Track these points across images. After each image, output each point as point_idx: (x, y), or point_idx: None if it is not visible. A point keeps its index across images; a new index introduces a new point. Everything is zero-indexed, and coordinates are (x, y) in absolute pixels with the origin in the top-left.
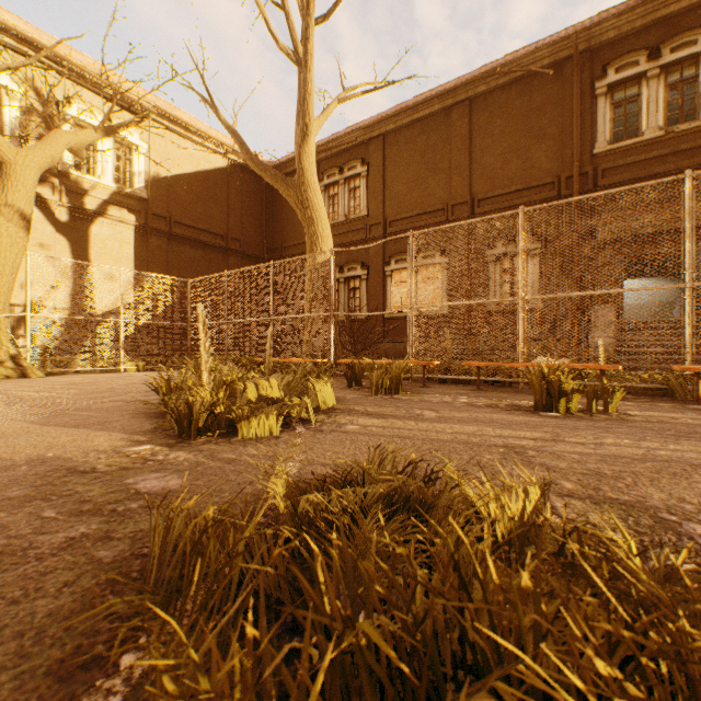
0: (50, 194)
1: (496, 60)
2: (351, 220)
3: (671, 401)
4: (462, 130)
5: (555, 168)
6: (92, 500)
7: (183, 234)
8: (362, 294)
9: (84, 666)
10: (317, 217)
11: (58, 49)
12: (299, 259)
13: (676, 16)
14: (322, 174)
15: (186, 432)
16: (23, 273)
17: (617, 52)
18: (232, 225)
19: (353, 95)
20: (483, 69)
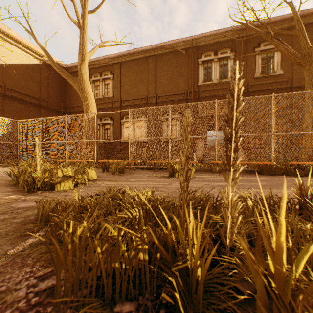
0: None
1: (166, 42)
2: (105, 98)
3: (211, 172)
4: (153, 67)
5: (186, 88)
6: (0, 211)
7: (13, 95)
8: (110, 131)
9: (25, 236)
10: (89, 97)
11: None
12: (80, 113)
13: (222, 42)
14: (91, 75)
15: (31, 189)
16: None
17: (205, 50)
18: (43, 93)
19: (106, 45)
20: (160, 44)
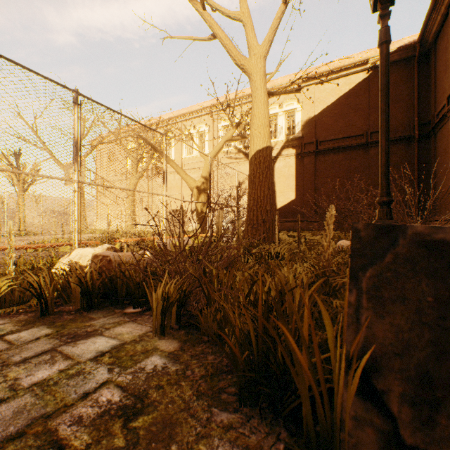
0: None
1: None
2: None
3: None
4: None
5: None
6: None
7: (326, 148)
8: None
9: None
10: (251, 124)
11: None
12: (443, 122)
13: None
14: None
15: None
16: None
17: None
18: (372, 121)
19: None
20: None
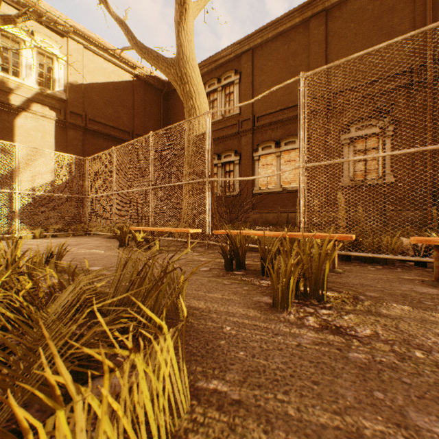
0: None
1: None
2: (226, 118)
3: None
4: (319, 37)
5: (407, 59)
6: None
7: (96, 129)
8: (235, 175)
9: None
10: (194, 91)
11: None
12: None
13: None
14: (204, 85)
15: None
16: None
17: None
18: (137, 124)
19: None
20: None
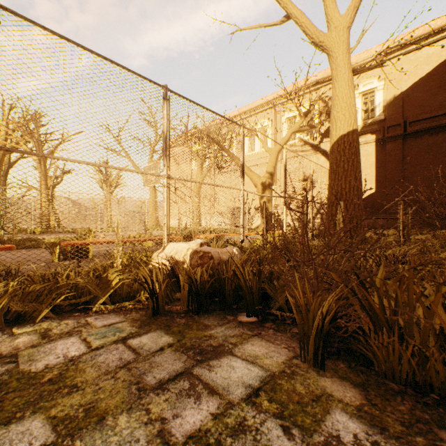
0: (328, 147)
1: None
2: None
3: None
4: None
5: None
6: None
7: (418, 129)
8: None
9: None
10: (331, 107)
11: (327, 74)
12: None
13: None
14: None
15: None
16: (319, 189)
17: None
18: None
19: None
20: None
